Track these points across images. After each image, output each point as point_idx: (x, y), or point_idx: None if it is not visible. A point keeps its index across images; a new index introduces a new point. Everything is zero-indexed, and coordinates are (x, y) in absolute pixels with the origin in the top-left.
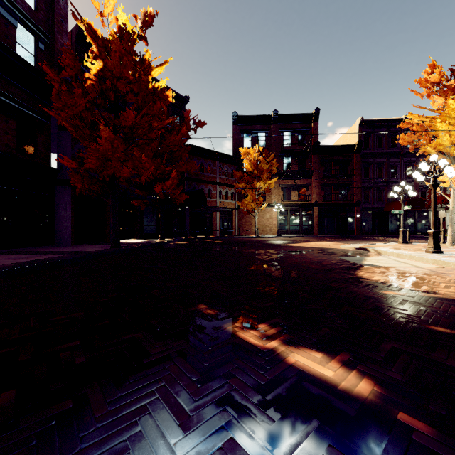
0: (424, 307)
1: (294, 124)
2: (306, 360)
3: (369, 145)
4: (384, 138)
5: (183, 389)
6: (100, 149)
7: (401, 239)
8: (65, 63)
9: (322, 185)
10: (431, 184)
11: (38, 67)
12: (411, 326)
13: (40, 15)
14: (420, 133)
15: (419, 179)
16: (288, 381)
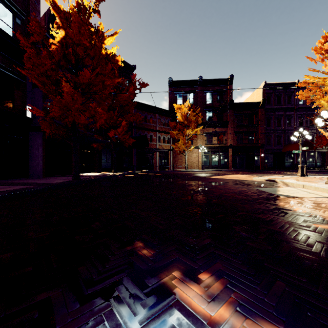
0: None
1: (214, 86)
2: None
3: (270, 102)
4: (282, 97)
5: None
6: (63, 101)
7: (300, 173)
8: (32, 30)
9: (235, 132)
10: None
11: (16, 38)
12: None
13: None
14: (315, 90)
15: (320, 124)
16: None
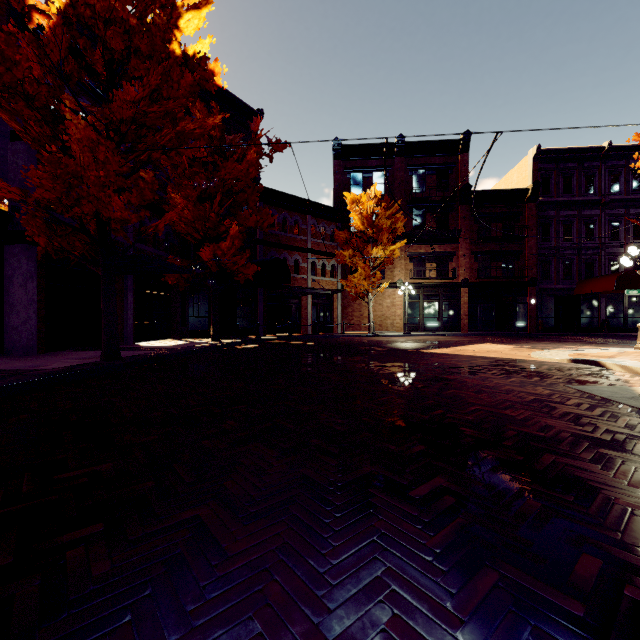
0: None
1: (430, 157)
2: None
3: (549, 189)
4: (575, 179)
5: None
6: (71, 164)
7: None
8: None
9: (475, 253)
10: None
11: None
12: None
13: None
14: None
15: None
16: None
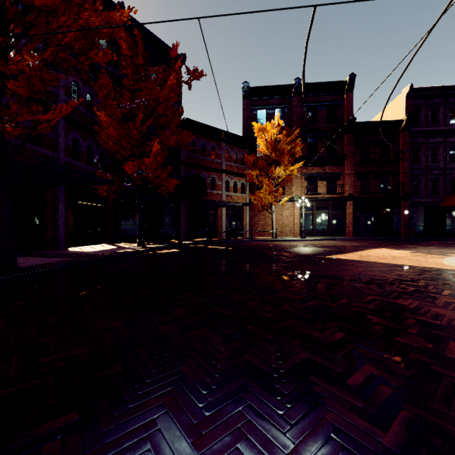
0: None
1: (321, 96)
2: None
3: (419, 121)
4: (440, 112)
5: None
6: None
7: None
8: None
9: (358, 173)
10: None
11: None
12: None
13: None
14: None
15: None
16: None
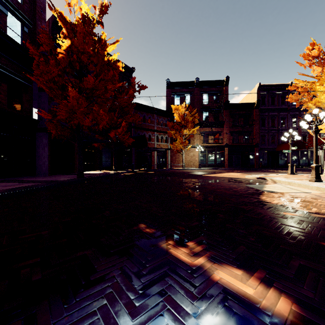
0: (317, 226)
1: (211, 87)
2: (229, 277)
3: (265, 103)
4: (276, 98)
5: (122, 309)
6: (69, 105)
7: (289, 171)
8: (42, 41)
9: (231, 132)
10: (314, 130)
11: (24, 45)
12: (312, 244)
13: (25, 7)
14: (304, 93)
15: (304, 127)
16: (215, 299)
